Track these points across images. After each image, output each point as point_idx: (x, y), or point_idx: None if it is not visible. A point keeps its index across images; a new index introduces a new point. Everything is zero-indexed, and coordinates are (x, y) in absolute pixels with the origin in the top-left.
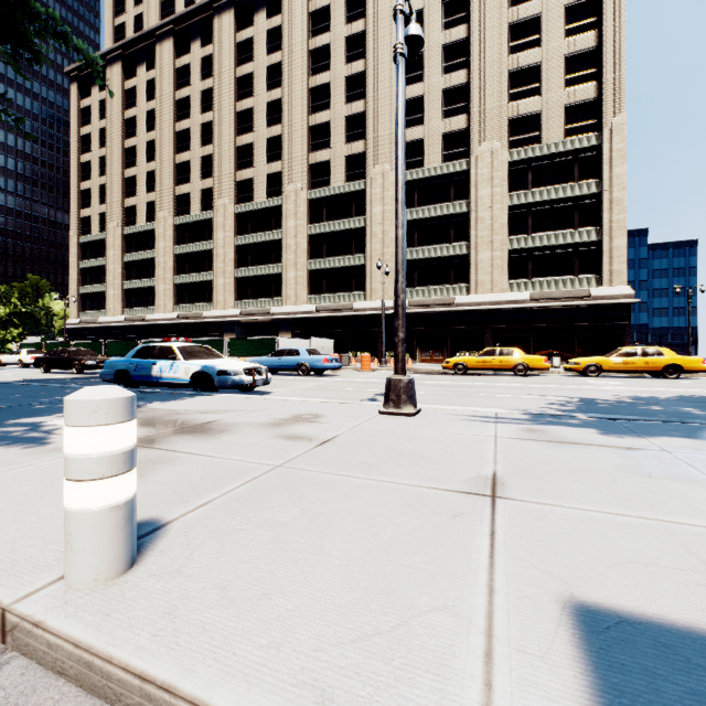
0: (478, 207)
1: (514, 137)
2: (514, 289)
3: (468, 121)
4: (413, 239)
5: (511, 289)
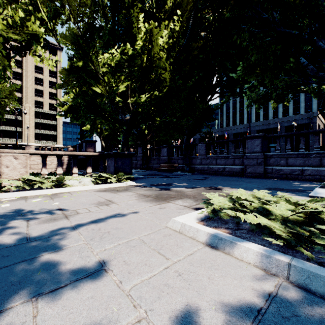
0: (25, 120)
1: (36, 105)
2: (36, 142)
3: (22, 96)
4: (1, 123)
5: (35, 142)
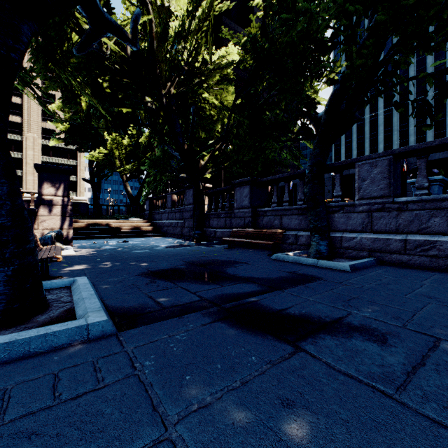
0: (27, 158)
1: (45, 135)
2: None
3: (22, 120)
4: None
5: None
